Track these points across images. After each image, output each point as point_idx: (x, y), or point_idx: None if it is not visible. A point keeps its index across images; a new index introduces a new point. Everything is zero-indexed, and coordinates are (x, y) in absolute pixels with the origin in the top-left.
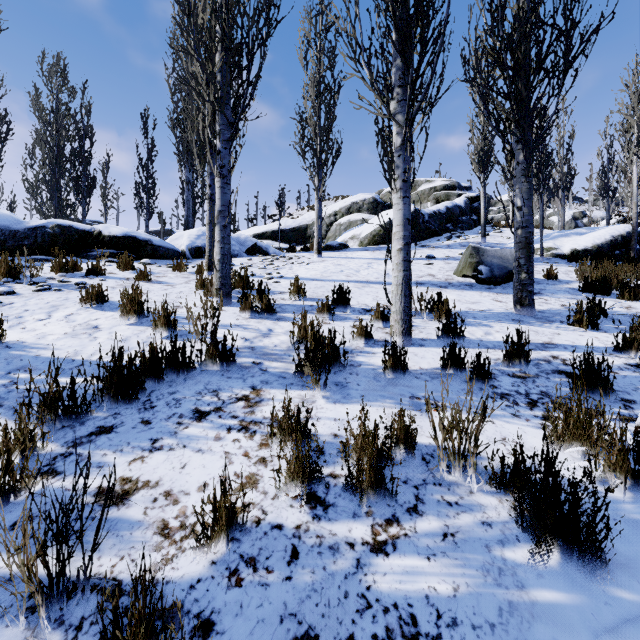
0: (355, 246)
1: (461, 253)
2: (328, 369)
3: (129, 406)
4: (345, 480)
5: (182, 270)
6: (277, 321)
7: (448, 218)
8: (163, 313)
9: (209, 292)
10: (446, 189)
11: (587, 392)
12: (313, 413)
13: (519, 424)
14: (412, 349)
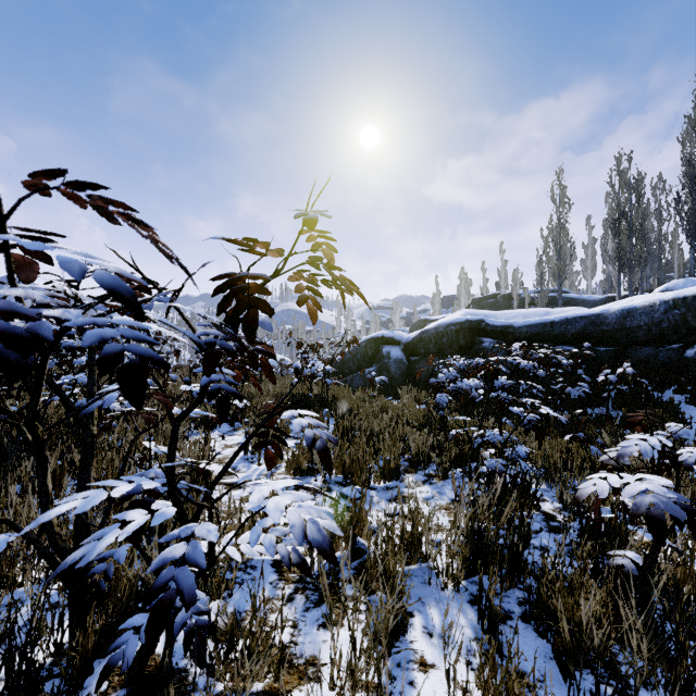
0: None
1: None
2: None
3: None
4: None
5: None
6: None
7: None
8: None
9: None
10: None
11: None
12: None
13: None
14: None
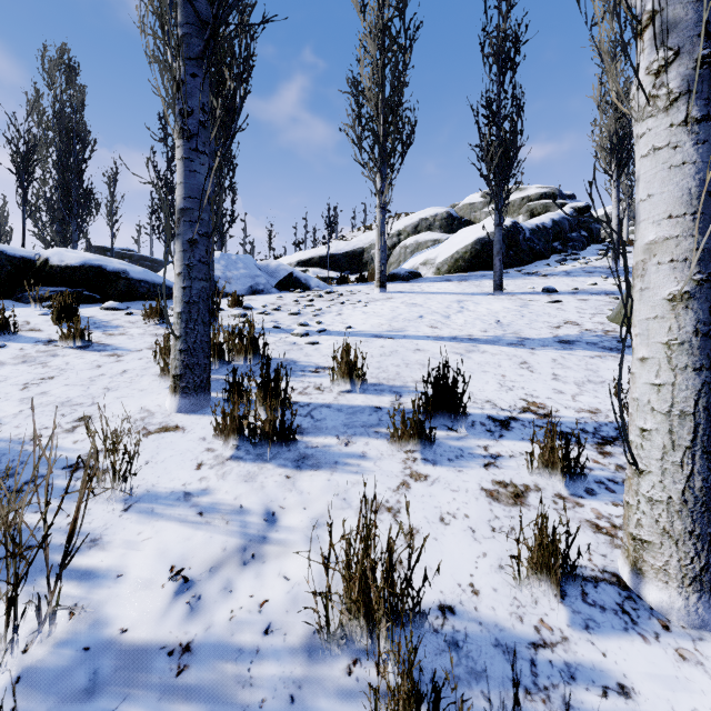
0: (429, 274)
1: (593, 283)
2: None
3: None
4: None
5: (160, 320)
6: (295, 470)
7: (555, 234)
8: None
9: None
10: (543, 198)
11: None
12: None
13: None
14: None
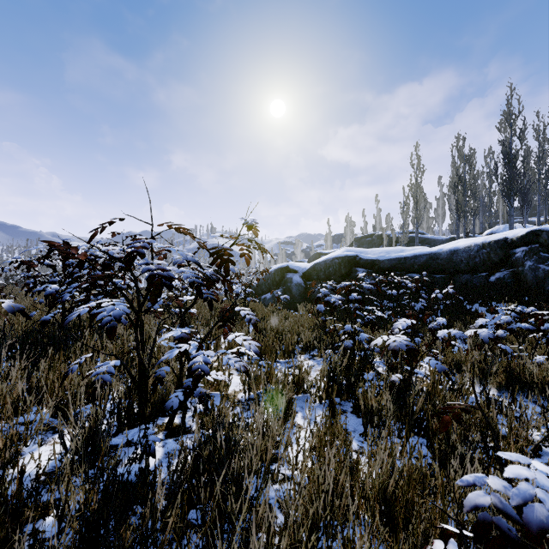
0: None
1: None
2: None
3: None
4: None
5: None
6: None
7: None
8: None
9: None
10: None
11: None
12: None
13: None
14: None
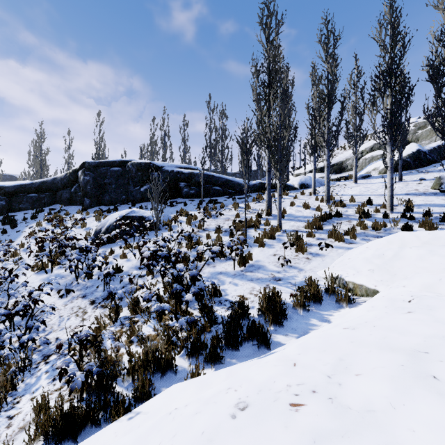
0: (376, 174)
1: None
2: (366, 217)
3: (324, 222)
4: (372, 228)
5: (303, 194)
6: (347, 208)
7: None
8: (318, 207)
9: (321, 201)
10: None
11: (444, 221)
12: (364, 223)
13: (415, 225)
14: (393, 214)
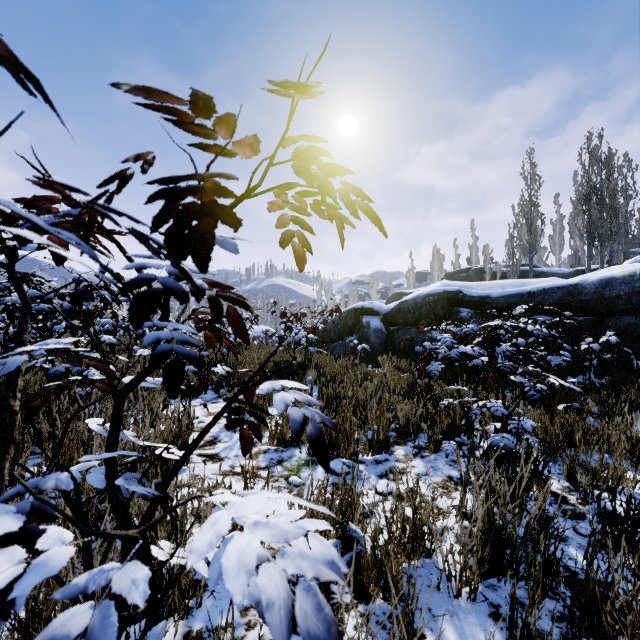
0: None
1: None
2: None
3: None
4: None
5: None
6: None
7: None
8: None
9: None
10: None
11: None
12: None
13: None
14: None
